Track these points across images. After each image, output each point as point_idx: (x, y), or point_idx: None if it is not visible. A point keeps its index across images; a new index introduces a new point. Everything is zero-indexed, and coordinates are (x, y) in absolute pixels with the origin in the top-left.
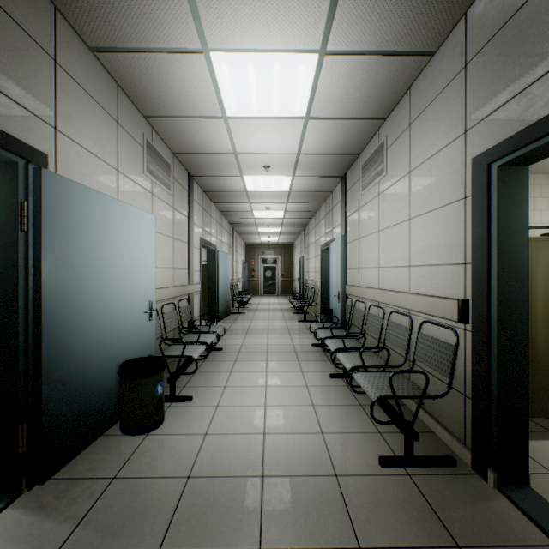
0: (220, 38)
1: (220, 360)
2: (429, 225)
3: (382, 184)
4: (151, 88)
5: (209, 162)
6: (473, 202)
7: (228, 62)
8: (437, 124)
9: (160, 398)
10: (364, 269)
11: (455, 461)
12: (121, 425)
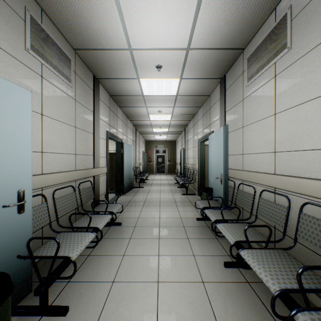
0: None
1: (117, 237)
2: None
3: (281, 62)
4: None
5: (109, 61)
6: None
7: None
8: None
9: None
10: (251, 155)
11: None
12: None
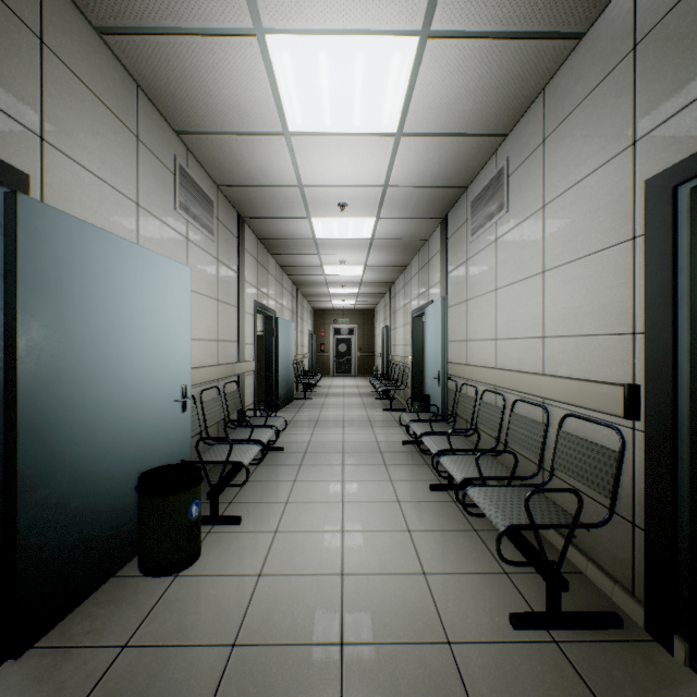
0: (280, 11)
1: (280, 464)
2: (574, 279)
3: (501, 225)
4: (184, 90)
5: (266, 198)
6: (648, 243)
7: (291, 49)
8: (588, 136)
9: (196, 523)
10: (475, 342)
11: (622, 620)
12: (140, 561)
